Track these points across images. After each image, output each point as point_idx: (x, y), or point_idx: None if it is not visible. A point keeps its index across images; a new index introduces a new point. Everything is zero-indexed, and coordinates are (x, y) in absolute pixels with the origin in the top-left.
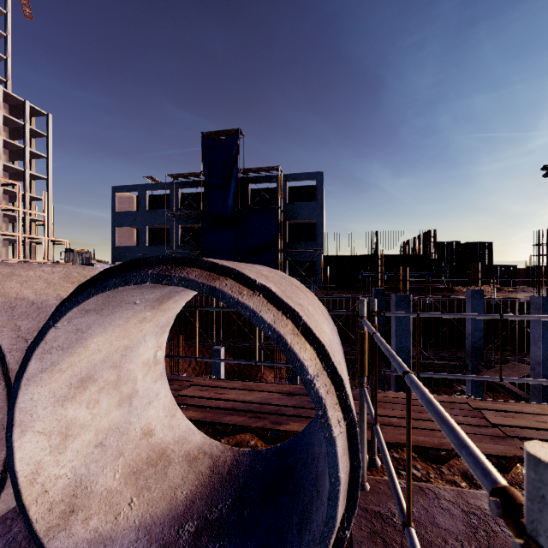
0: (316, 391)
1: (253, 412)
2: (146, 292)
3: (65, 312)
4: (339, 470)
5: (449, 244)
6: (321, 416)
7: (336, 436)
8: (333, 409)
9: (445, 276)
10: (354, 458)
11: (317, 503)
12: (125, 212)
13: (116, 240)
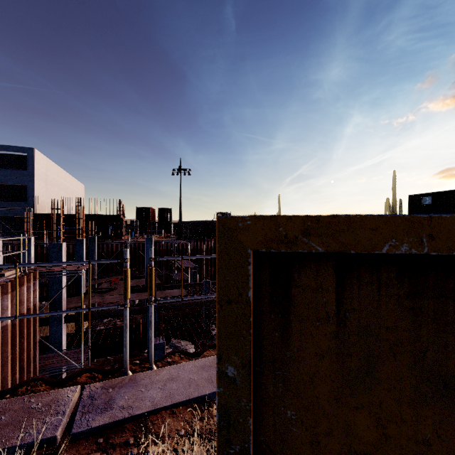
0: None
1: None
2: None
3: None
4: None
5: (144, 208)
6: None
7: None
8: None
9: (136, 229)
10: None
11: None
12: None
13: None
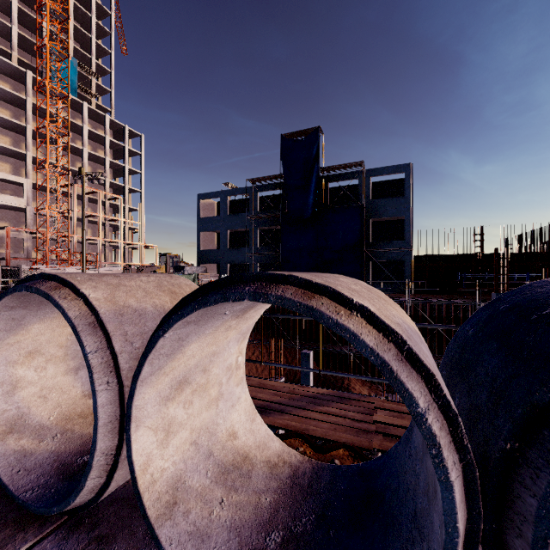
0: None
1: None
2: None
3: None
4: None
5: None
6: None
7: None
8: None
9: None
10: None
11: None
12: (209, 218)
13: (201, 244)
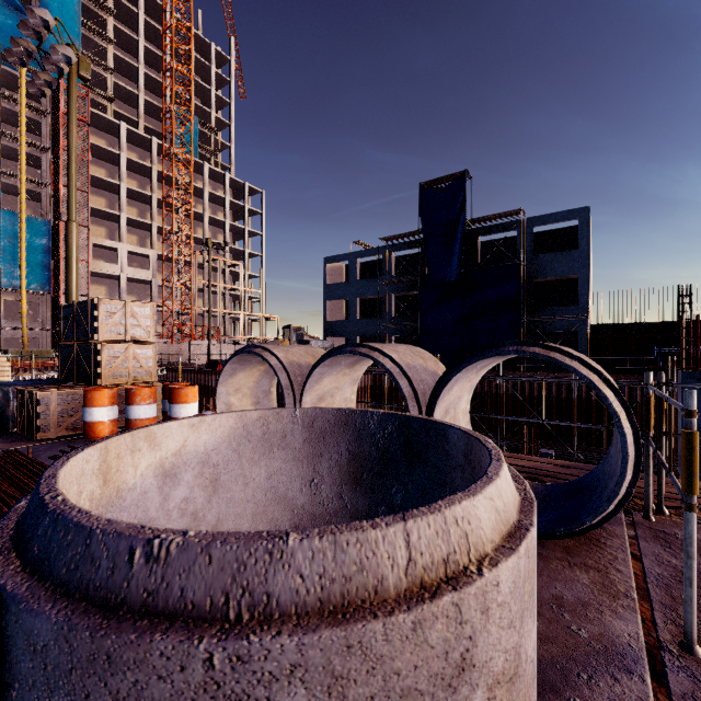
0: (613, 409)
1: (528, 473)
2: (488, 361)
3: (462, 369)
4: (628, 449)
5: None
6: (617, 422)
7: (626, 432)
8: (624, 420)
9: None
10: (638, 450)
11: (611, 480)
12: (336, 284)
13: (328, 314)
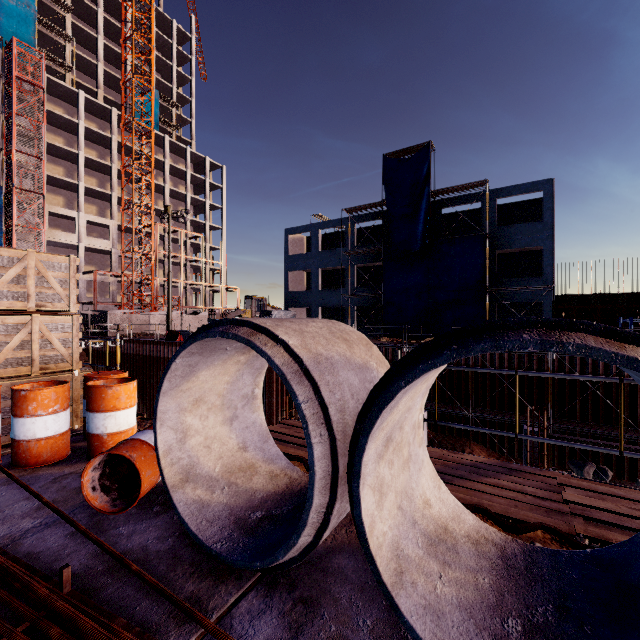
0: None
1: None
2: None
3: None
4: None
5: None
6: None
7: None
8: None
9: None
10: None
11: None
12: (298, 255)
13: (289, 285)
